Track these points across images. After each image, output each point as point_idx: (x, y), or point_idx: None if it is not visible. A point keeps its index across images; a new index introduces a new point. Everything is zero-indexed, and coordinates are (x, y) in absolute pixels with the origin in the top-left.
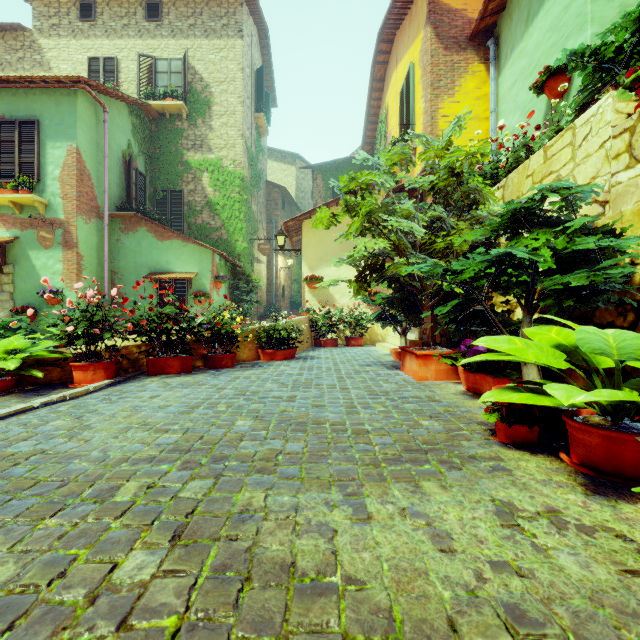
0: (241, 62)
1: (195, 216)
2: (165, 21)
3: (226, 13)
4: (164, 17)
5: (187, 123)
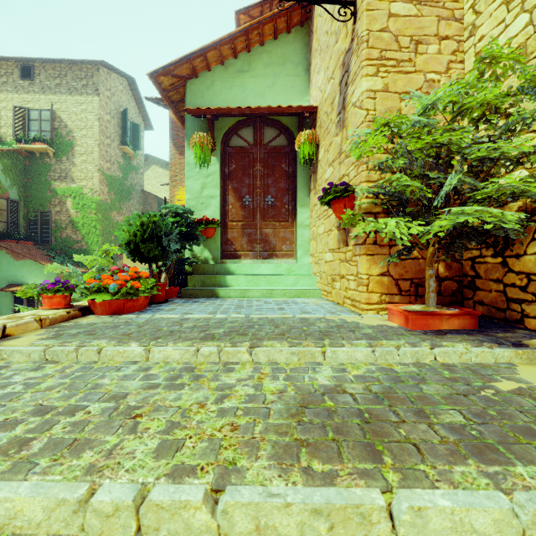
0: (97, 114)
1: (60, 232)
2: (37, 80)
3: (86, 76)
4: (36, 77)
5: (54, 159)
